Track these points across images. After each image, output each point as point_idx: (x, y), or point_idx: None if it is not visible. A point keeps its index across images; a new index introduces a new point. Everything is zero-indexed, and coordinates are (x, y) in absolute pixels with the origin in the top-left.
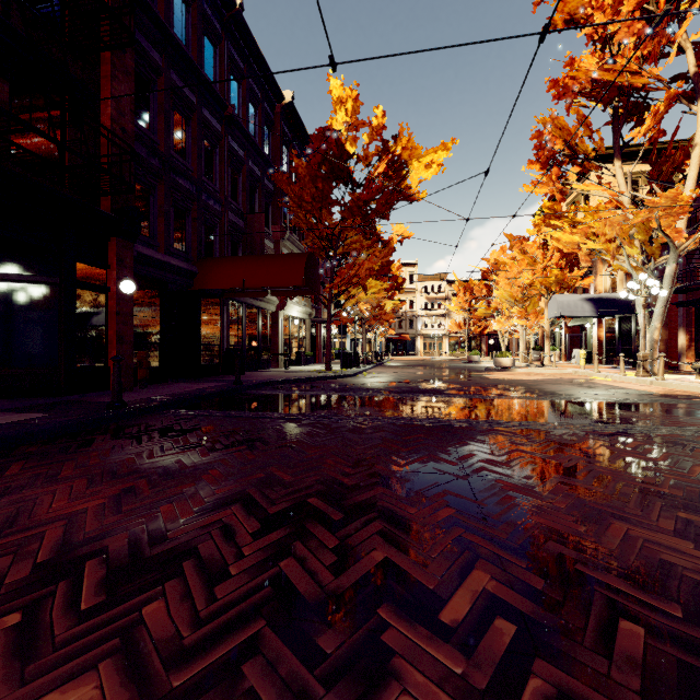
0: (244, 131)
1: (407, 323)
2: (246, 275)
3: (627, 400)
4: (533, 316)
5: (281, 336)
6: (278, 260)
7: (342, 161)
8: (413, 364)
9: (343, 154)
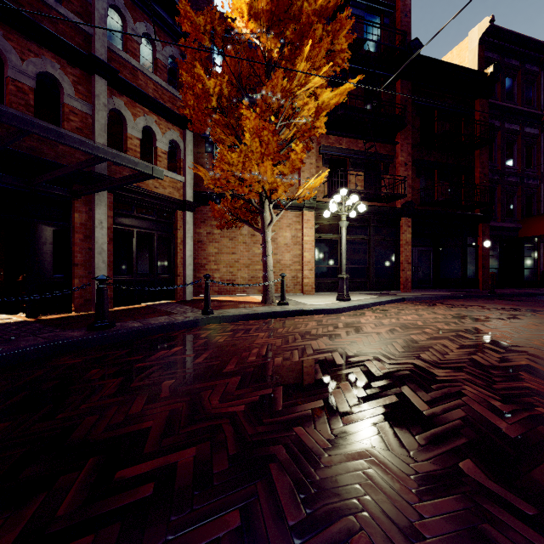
0: None
1: None
2: None
3: None
4: None
5: None
6: None
7: None
8: None
9: None
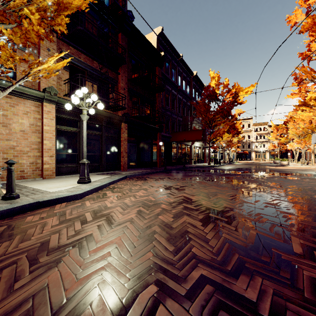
0: (182, 91)
1: (247, 145)
2: (185, 137)
3: (304, 173)
4: (303, 143)
5: (192, 153)
6: (194, 132)
7: (214, 96)
8: (245, 164)
9: (214, 94)
